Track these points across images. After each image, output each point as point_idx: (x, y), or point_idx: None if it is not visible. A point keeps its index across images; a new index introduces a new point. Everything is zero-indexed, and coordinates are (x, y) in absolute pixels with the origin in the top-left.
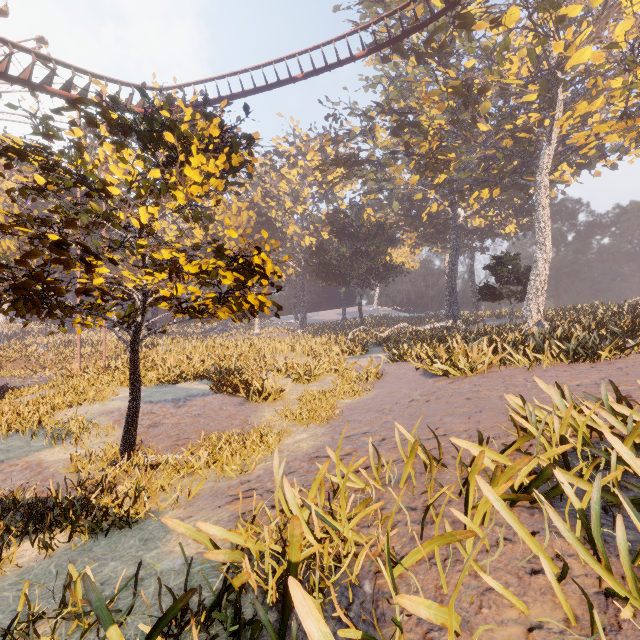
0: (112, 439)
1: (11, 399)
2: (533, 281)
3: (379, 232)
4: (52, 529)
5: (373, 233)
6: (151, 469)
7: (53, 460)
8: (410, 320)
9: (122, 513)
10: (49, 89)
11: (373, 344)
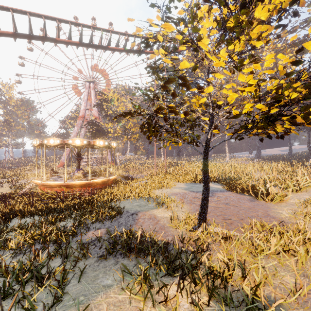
0: (184, 210)
1: (134, 182)
2: None
3: None
4: (186, 279)
5: None
6: (224, 240)
7: (160, 216)
8: None
9: (247, 293)
10: (146, 51)
11: None
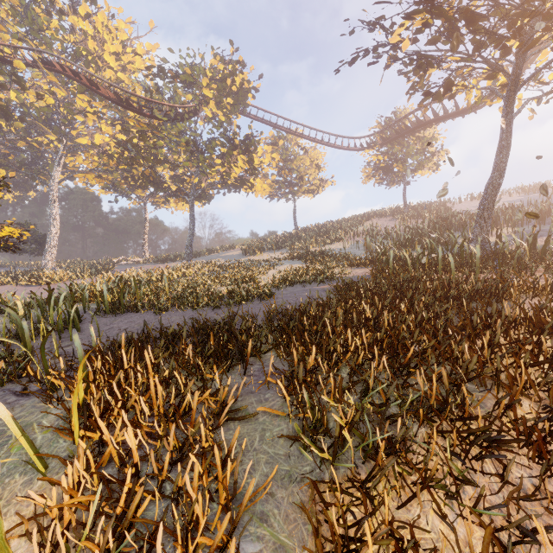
0: None
1: None
2: (50, 243)
3: None
4: None
5: None
6: None
7: None
8: None
9: None
10: None
11: None
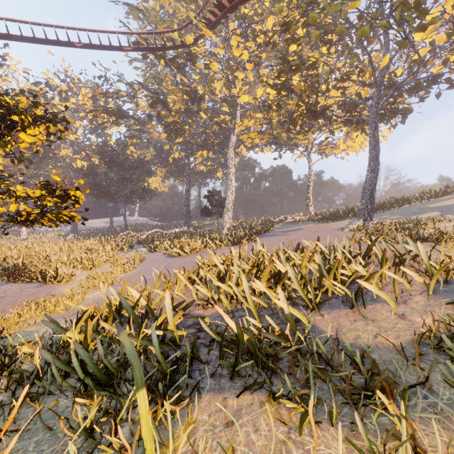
0: None
1: None
2: (227, 206)
3: (140, 165)
4: None
5: (135, 166)
6: None
7: None
8: (161, 227)
9: None
10: None
11: (136, 243)
